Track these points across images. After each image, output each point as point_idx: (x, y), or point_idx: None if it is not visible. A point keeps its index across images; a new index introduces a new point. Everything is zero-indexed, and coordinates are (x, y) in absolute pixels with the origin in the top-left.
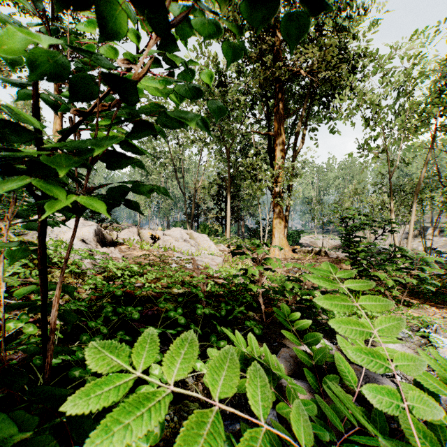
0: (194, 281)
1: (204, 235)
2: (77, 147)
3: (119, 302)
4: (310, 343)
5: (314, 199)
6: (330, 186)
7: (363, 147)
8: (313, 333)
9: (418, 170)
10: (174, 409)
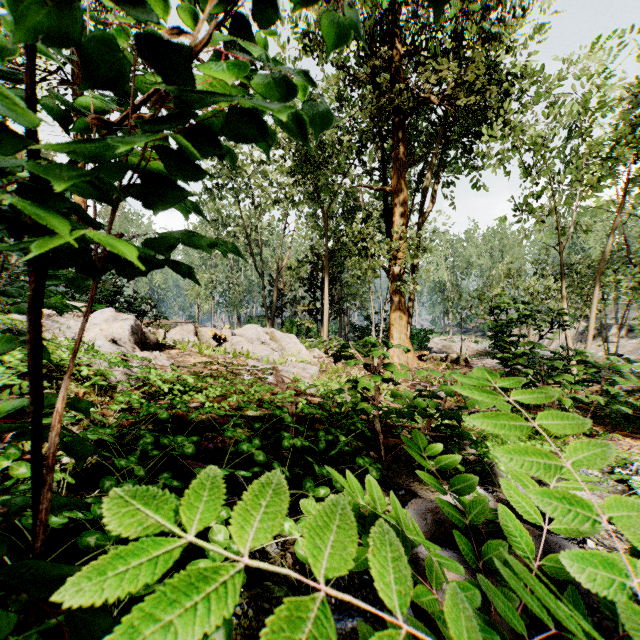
0: (278, 399)
1: (291, 336)
2: (80, 149)
3: (165, 430)
4: (460, 490)
5: (448, 285)
6: (471, 266)
7: (522, 206)
8: (465, 475)
9: (596, 244)
10: (248, 597)
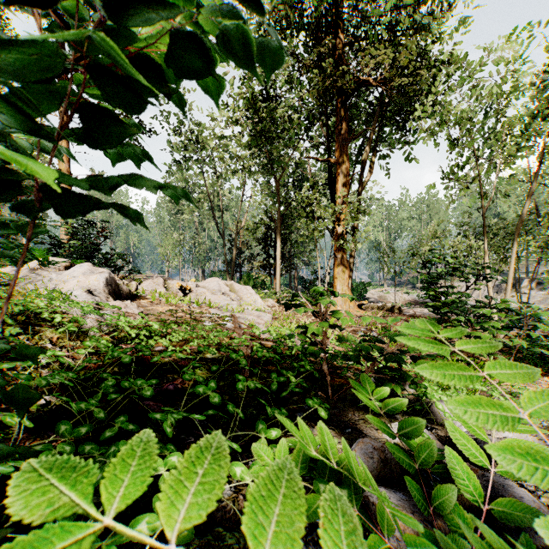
0: (234, 343)
1: (248, 287)
2: None
3: (130, 373)
4: (408, 434)
5: (383, 244)
6: (403, 228)
7: (449, 174)
8: (412, 418)
9: (510, 209)
10: (198, 545)
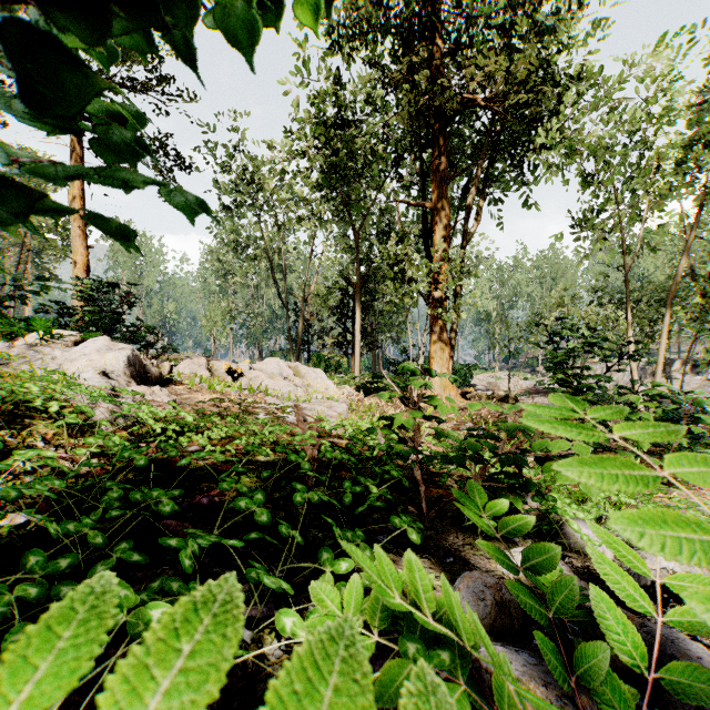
0: (296, 441)
1: (317, 370)
2: None
3: (150, 481)
4: (537, 567)
5: (494, 315)
6: (519, 294)
7: (580, 222)
8: (542, 544)
9: (657, 270)
10: None
